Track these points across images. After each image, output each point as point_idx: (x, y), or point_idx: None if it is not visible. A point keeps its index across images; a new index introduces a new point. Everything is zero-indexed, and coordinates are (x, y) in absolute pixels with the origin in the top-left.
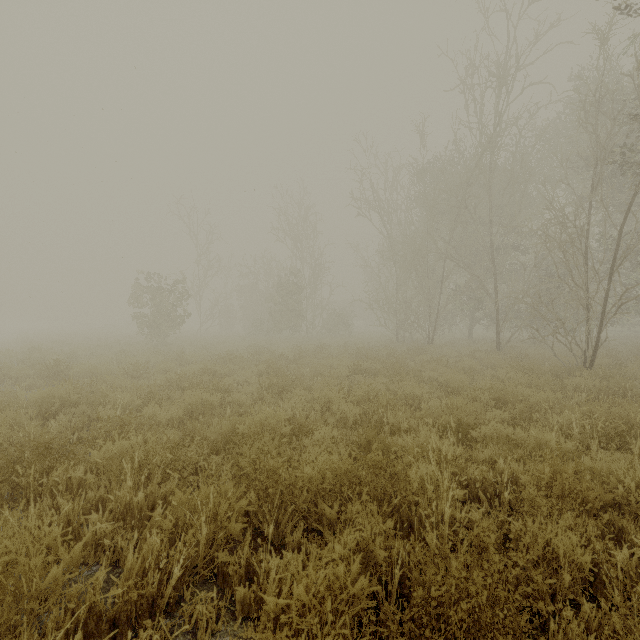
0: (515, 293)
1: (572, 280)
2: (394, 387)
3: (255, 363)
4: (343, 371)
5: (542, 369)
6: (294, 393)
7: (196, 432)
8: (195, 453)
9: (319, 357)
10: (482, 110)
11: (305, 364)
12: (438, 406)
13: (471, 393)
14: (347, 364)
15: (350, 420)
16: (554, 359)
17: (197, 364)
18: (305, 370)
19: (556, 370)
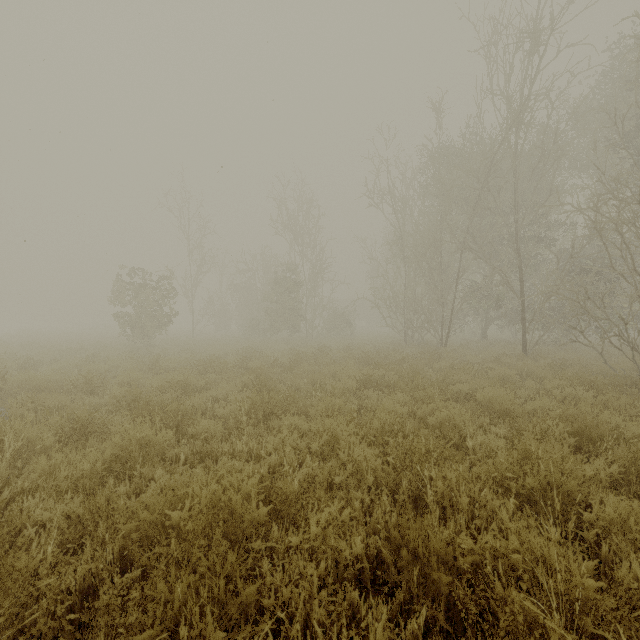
0: (554, 287)
1: (634, 270)
2: (422, 411)
3: (243, 371)
4: (349, 384)
5: (601, 381)
6: (284, 421)
7: (101, 516)
8: (84, 568)
9: (319, 363)
10: (509, 75)
11: (302, 372)
12: (493, 445)
13: (540, 425)
14: (354, 374)
15: (368, 479)
16: (601, 366)
17: (167, 374)
18: (302, 381)
19: (618, 382)
